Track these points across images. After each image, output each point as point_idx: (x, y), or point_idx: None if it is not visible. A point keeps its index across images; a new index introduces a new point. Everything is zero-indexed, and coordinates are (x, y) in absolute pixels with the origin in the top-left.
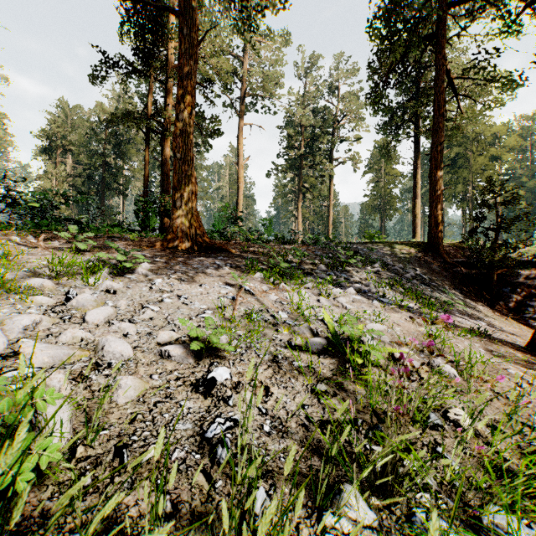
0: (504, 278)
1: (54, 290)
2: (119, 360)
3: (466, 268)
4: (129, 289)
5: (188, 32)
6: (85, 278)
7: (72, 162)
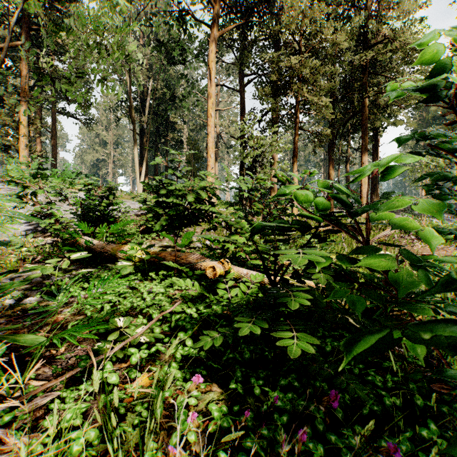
0: None
1: None
2: None
3: None
4: None
5: (376, 143)
6: None
7: None
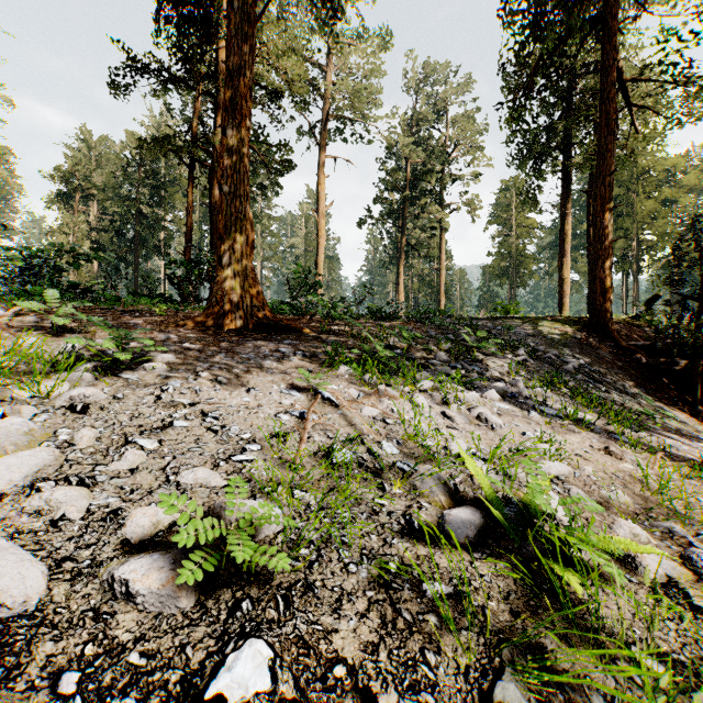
0: None
1: None
2: None
3: (649, 355)
4: (116, 401)
5: (240, 5)
6: (19, 386)
7: (97, 211)
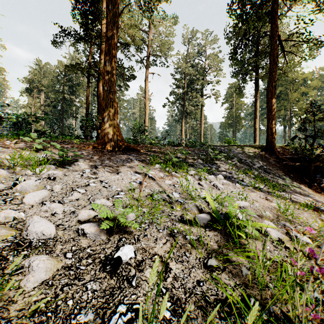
0: (317, 168)
1: (8, 177)
2: (40, 238)
3: (291, 162)
4: (65, 176)
5: (112, 8)
6: (30, 168)
7: (44, 97)
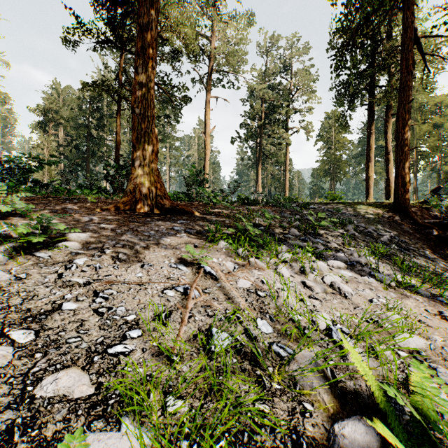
0: None
1: None
2: None
3: (438, 229)
4: (17, 282)
5: None
6: None
7: (63, 134)
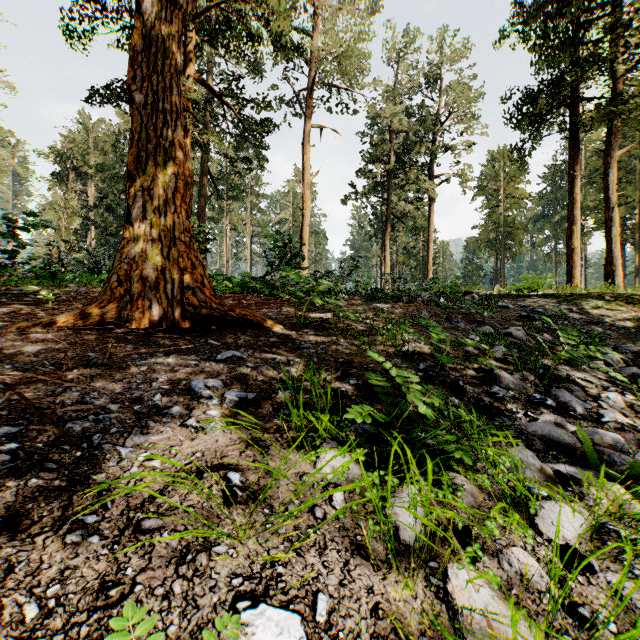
0: None
1: None
2: None
3: None
4: None
5: None
6: None
7: (95, 191)
